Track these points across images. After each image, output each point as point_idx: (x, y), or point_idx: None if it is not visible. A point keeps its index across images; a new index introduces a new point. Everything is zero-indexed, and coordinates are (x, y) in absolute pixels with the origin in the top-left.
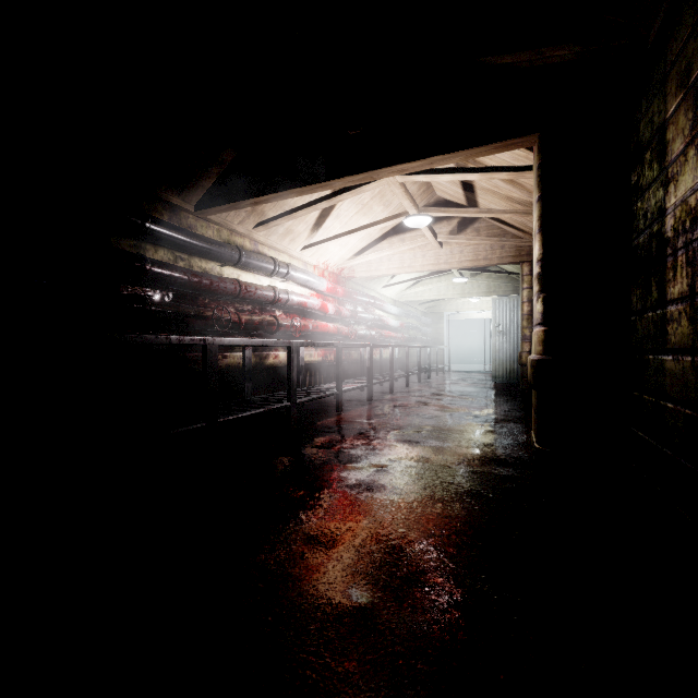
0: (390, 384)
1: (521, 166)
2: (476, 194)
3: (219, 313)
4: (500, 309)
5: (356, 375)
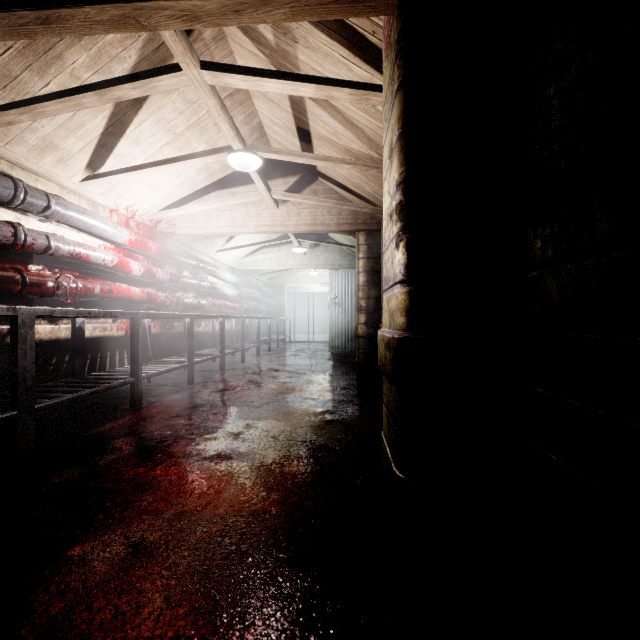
0: (221, 361)
1: (366, 83)
2: (313, 146)
3: None
4: (336, 281)
5: (180, 351)
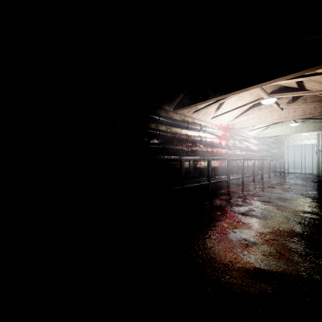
0: (253, 177)
1: None
2: (303, 82)
3: (181, 147)
4: (321, 138)
5: (234, 173)
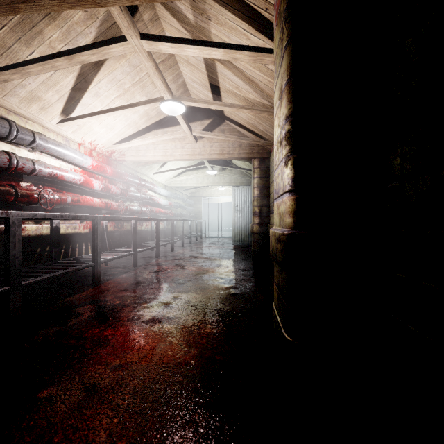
0: (157, 250)
1: (261, 47)
2: (221, 97)
3: None
4: (237, 194)
5: (128, 243)
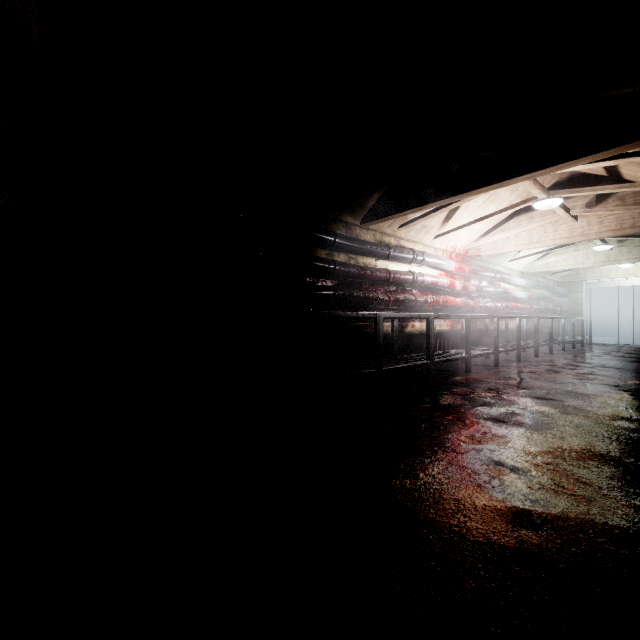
0: (518, 353)
1: None
2: (617, 166)
3: (376, 294)
4: None
5: (480, 344)
